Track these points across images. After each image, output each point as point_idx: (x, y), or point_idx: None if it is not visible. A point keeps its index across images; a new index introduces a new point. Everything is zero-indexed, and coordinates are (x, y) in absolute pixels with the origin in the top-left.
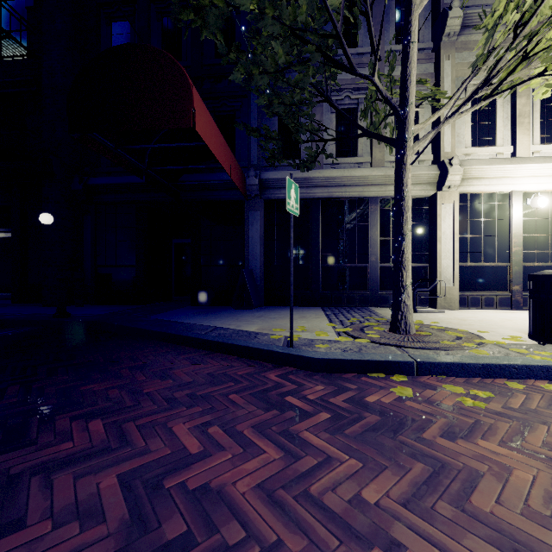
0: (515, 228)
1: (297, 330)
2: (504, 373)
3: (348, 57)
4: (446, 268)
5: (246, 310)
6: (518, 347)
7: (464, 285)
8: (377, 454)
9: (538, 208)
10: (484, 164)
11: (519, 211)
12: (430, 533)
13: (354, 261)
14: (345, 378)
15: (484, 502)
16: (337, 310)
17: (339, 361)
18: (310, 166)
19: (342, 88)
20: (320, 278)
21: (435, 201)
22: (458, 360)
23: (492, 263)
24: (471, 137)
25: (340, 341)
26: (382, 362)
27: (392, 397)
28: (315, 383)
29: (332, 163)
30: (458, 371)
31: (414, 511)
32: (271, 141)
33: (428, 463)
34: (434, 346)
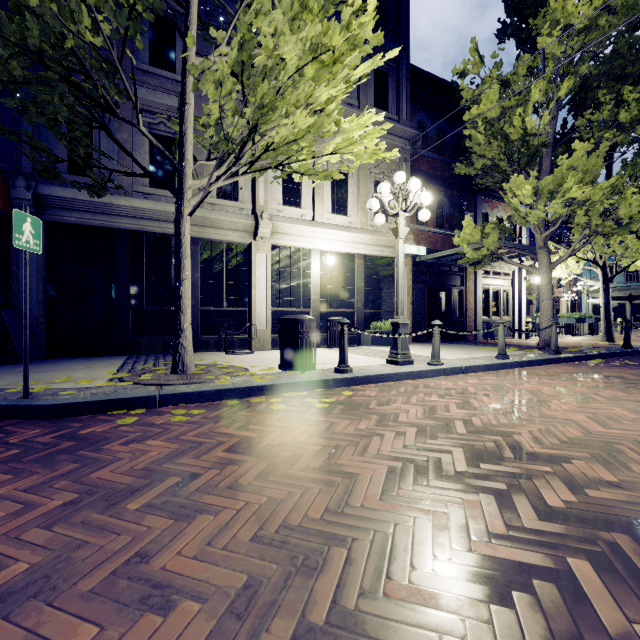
0: (314, 279)
1: (56, 381)
2: (232, 395)
3: (105, 98)
4: (261, 313)
5: (6, 366)
6: (265, 375)
7: (277, 328)
8: (40, 467)
9: (328, 265)
10: (289, 222)
11: (317, 266)
12: (30, 499)
13: (171, 304)
14: (79, 419)
15: (101, 473)
16: (146, 357)
17: (76, 405)
18: (100, 192)
19: (157, 112)
20: (129, 322)
21: (252, 249)
22: (197, 390)
23: (299, 309)
24: (282, 196)
25: (101, 387)
26: (125, 400)
27: (111, 426)
28: (34, 429)
29: (144, 192)
30: (196, 398)
31: (32, 491)
32: (39, 152)
33: (84, 463)
34: (194, 381)
